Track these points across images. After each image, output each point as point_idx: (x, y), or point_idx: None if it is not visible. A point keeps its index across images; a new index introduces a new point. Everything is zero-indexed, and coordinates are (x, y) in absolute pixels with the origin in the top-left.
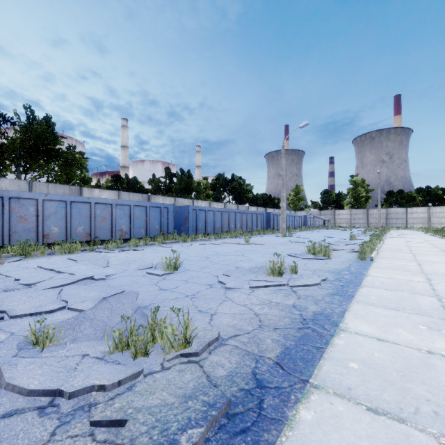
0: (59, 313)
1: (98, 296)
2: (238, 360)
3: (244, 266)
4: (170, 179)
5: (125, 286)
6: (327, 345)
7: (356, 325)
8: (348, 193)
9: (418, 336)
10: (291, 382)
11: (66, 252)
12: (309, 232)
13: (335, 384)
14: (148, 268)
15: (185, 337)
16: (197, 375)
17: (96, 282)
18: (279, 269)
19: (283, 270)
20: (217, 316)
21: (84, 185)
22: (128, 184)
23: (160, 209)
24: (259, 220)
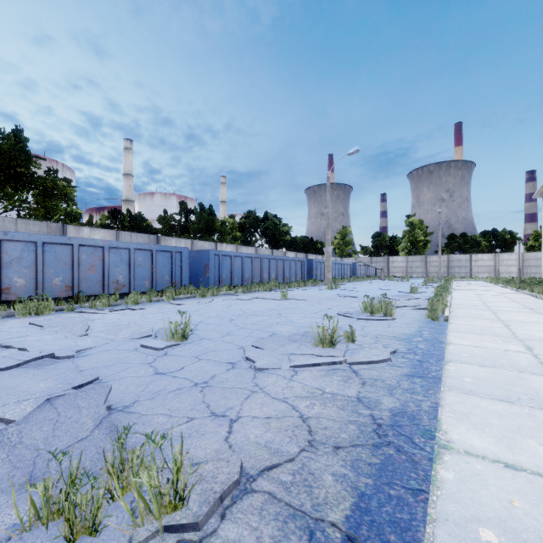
0: None
1: (49, 390)
2: (275, 534)
3: (281, 332)
4: (186, 217)
5: (102, 369)
6: (429, 483)
7: (461, 434)
8: (404, 237)
9: None
10: None
11: (32, 313)
12: (360, 283)
13: None
14: (145, 337)
15: (176, 489)
16: None
17: (58, 363)
18: (330, 337)
19: (336, 338)
20: (241, 425)
21: (71, 222)
22: (130, 222)
23: (171, 254)
24: (299, 268)
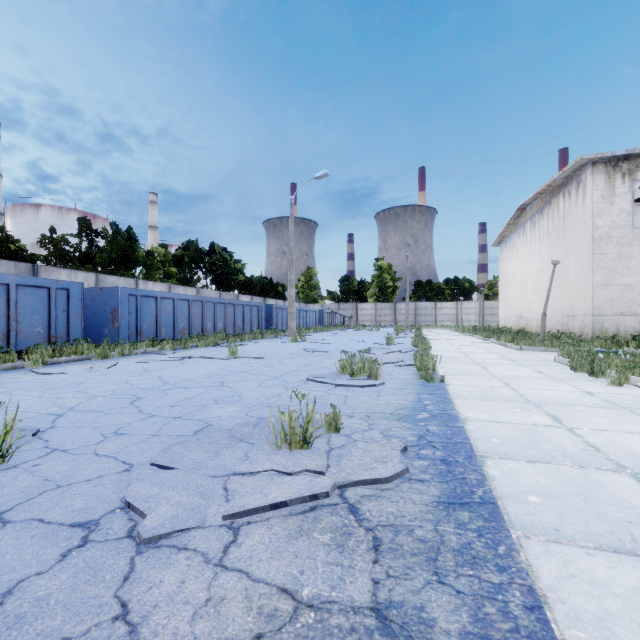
0: None
1: None
2: None
3: (220, 419)
4: (89, 241)
5: None
6: None
7: None
8: (373, 281)
9: None
10: None
11: None
12: (328, 334)
13: None
14: None
15: None
16: None
17: None
18: (303, 430)
19: (313, 431)
20: None
21: None
22: None
23: (49, 292)
24: (255, 315)
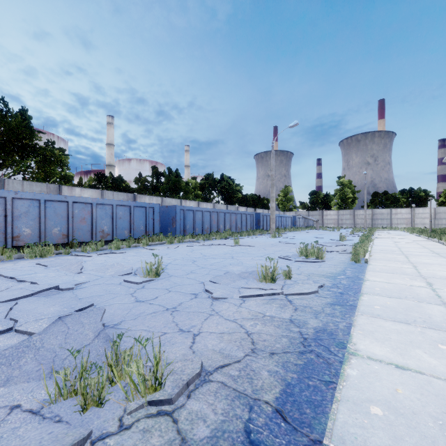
0: (1, 338)
1: (58, 312)
2: (225, 408)
3: (233, 271)
4: (157, 178)
5: (95, 298)
6: (338, 377)
7: (366, 345)
8: (336, 194)
9: (442, 361)
10: (299, 445)
11: (37, 255)
12: (299, 233)
13: (358, 445)
14: (127, 274)
15: (156, 376)
16: (167, 439)
17: (61, 293)
18: (271, 274)
19: (276, 275)
20: (201, 337)
21: (65, 183)
22: (112, 183)
23: (146, 209)
24: (249, 220)
